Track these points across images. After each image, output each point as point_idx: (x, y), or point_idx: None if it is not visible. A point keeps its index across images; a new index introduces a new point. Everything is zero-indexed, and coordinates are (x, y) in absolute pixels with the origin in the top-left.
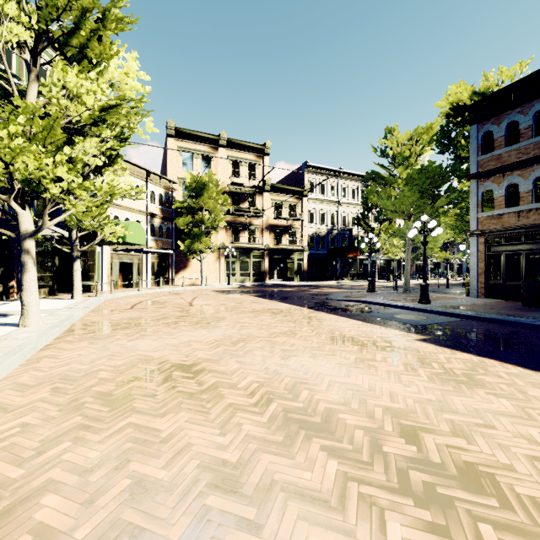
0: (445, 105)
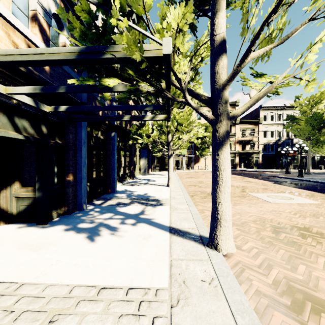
0: None
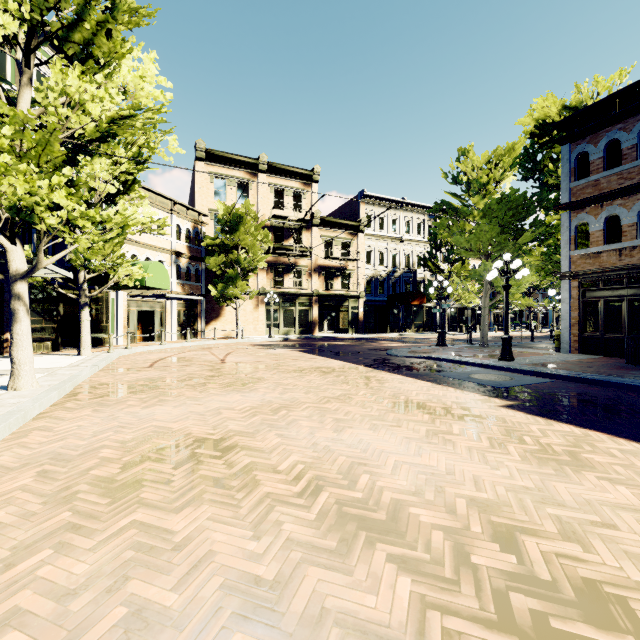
0: (529, 122)
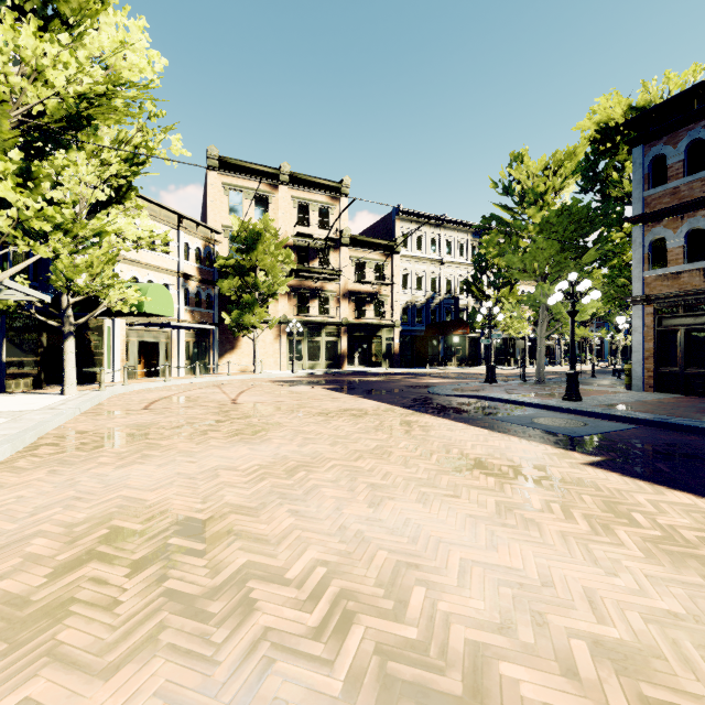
0: (589, 125)
